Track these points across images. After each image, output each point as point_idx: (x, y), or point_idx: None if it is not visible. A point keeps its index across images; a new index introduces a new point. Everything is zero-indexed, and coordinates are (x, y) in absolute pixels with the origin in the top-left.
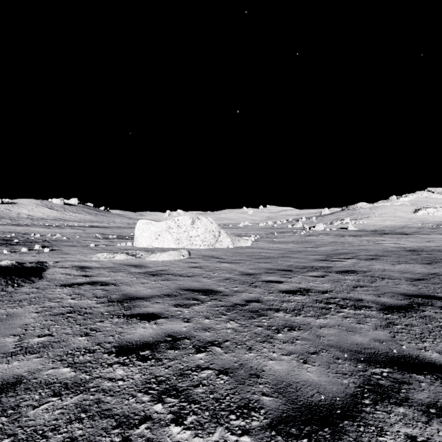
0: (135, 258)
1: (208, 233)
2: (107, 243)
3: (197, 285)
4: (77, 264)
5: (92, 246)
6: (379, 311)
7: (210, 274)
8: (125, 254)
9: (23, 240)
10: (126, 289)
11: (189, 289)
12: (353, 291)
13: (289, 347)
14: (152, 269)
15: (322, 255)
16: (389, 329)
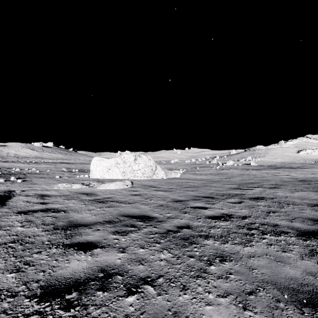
0: (88, 187)
1: (147, 167)
2: (69, 175)
3: (136, 211)
4: (39, 192)
5: (57, 177)
6: (297, 236)
7: (147, 201)
8: (80, 184)
9: (4, 173)
10: (74, 215)
11: (128, 215)
12: (268, 216)
13: (224, 284)
14: (100, 197)
15: (235, 185)
16: (314, 258)
